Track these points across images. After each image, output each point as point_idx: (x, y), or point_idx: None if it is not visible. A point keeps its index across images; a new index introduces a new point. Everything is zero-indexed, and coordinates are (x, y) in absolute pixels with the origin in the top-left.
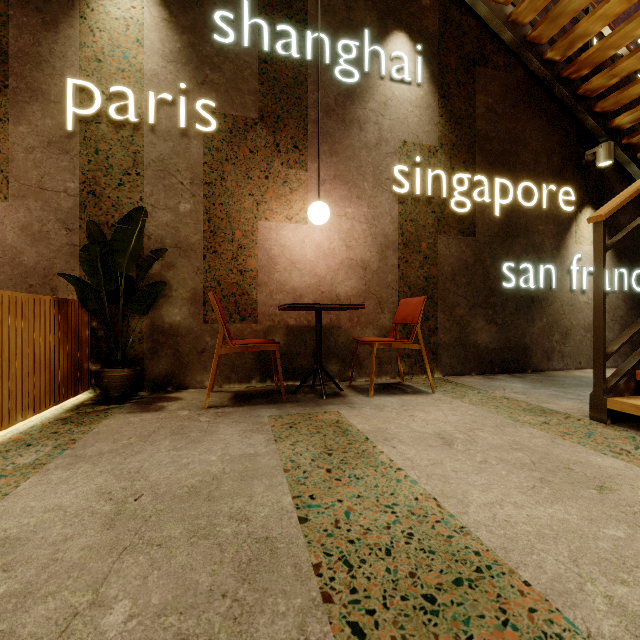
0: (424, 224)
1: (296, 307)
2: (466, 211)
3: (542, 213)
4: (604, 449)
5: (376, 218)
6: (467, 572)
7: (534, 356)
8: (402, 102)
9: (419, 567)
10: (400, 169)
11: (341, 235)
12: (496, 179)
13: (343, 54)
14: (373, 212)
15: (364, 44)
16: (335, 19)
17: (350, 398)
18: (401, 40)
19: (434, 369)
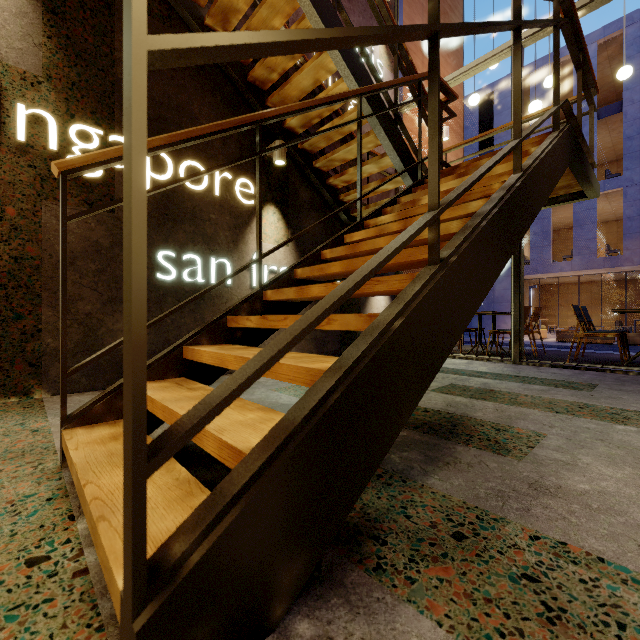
0: (12, 180)
1: None
2: (95, 177)
3: (216, 201)
4: None
5: None
6: None
7: None
8: None
9: None
10: None
11: None
12: None
13: None
14: None
15: None
16: None
17: None
18: None
19: (34, 387)
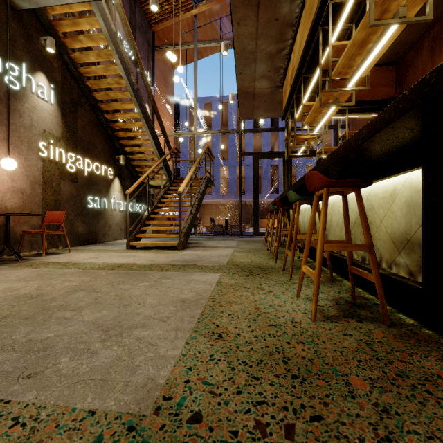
0: (54, 174)
1: (8, 214)
2: (74, 171)
3: (102, 177)
4: (132, 253)
5: (29, 167)
6: (121, 264)
7: (99, 236)
8: (43, 109)
9: (114, 266)
10: (43, 144)
11: (8, 173)
12: (86, 159)
13: (10, 70)
14: (28, 163)
15: (23, 71)
16: (4, 47)
17: (35, 258)
18: (43, 77)
19: (59, 245)
